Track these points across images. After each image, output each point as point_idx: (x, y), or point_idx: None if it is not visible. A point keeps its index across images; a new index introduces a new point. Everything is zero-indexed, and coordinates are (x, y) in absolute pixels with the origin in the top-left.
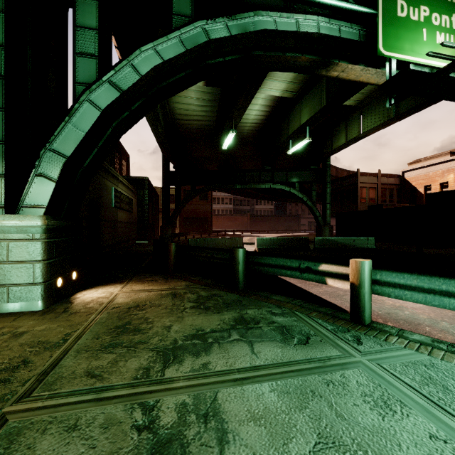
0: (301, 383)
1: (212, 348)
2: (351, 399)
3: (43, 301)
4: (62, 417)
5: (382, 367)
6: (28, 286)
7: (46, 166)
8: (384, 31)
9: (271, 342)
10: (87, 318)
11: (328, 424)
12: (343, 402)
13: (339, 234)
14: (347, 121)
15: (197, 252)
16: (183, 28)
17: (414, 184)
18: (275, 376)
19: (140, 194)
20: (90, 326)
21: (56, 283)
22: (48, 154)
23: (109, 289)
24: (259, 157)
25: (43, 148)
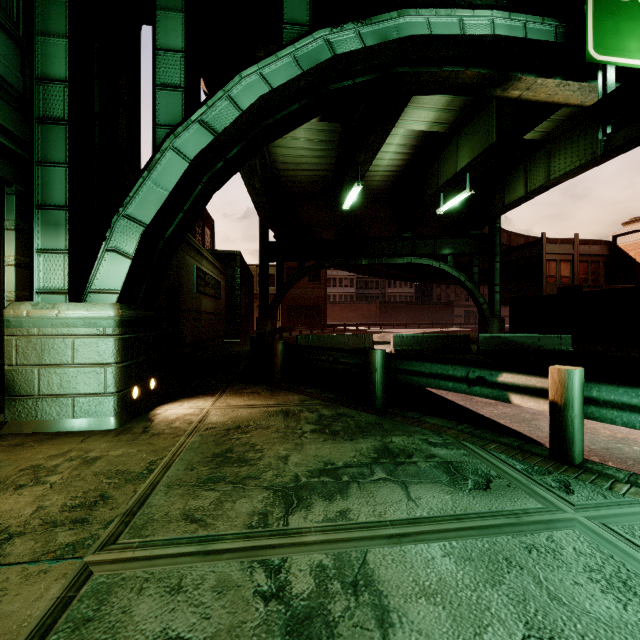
0: (487, 546)
1: (350, 490)
2: (569, 575)
3: (116, 417)
4: (160, 574)
5: (612, 529)
6: (97, 396)
7: (119, 238)
8: (596, 25)
9: (433, 484)
10: (175, 441)
11: (539, 609)
12: (556, 578)
13: (514, 330)
14: (527, 162)
15: (314, 353)
16: (298, 41)
17: (632, 254)
18: (447, 534)
19: (229, 274)
20: (180, 453)
21: (131, 393)
22: (122, 222)
23: (198, 403)
24: (393, 219)
25: (115, 215)
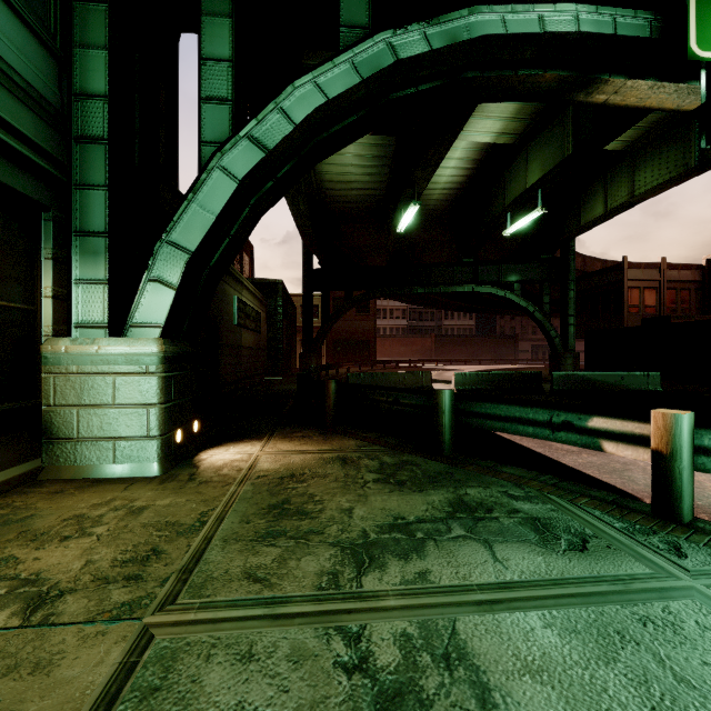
0: (594, 617)
1: (427, 548)
2: (695, 654)
3: (159, 462)
4: (228, 639)
5: None
6: (140, 440)
7: (162, 267)
8: (699, 17)
9: (521, 544)
10: (225, 490)
11: (665, 693)
12: (680, 656)
13: (590, 367)
14: (607, 176)
15: (371, 393)
16: (357, 45)
17: None
18: (545, 601)
19: (271, 305)
20: (232, 503)
21: (175, 437)
22: (165, 249)
23: (245, 448)
24: (452, 243)
25: (158, 241)
